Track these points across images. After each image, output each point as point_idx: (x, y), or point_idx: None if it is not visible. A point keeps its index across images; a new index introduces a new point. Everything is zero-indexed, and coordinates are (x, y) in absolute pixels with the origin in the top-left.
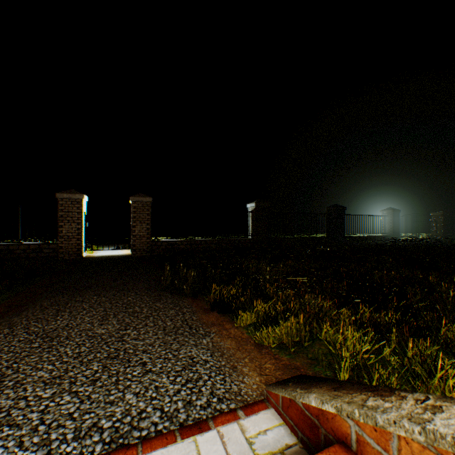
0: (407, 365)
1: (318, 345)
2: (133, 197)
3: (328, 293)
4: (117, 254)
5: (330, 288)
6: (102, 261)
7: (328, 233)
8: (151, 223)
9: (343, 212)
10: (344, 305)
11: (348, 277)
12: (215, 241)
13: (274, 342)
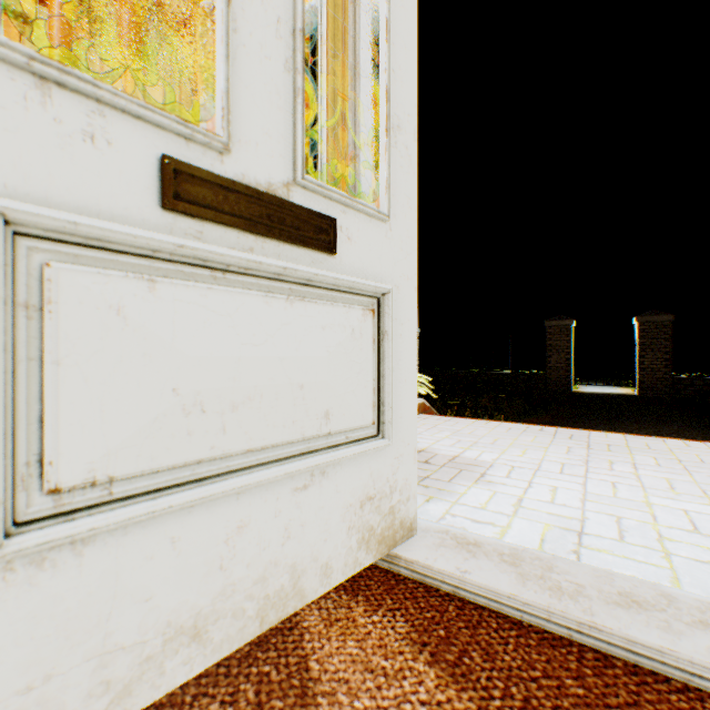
0: None
1: None
2: (638, 318)
3: None
4: (612, 392)
5: None
6: (601, 397)
7: None
8: (668, 352)
9: None
10: None
11: None
12: None
13: None
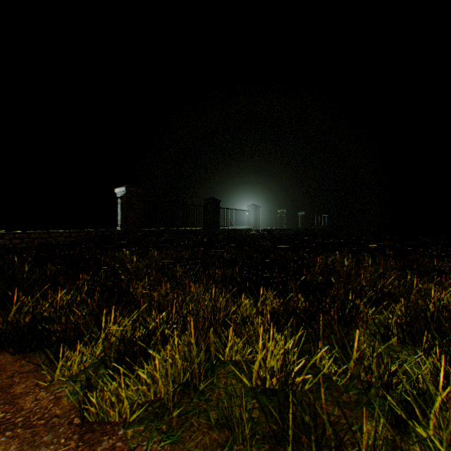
0: (357, 376)
1: (223, 380)
2: None
3: (218, 282)
4: None
5: (220, 276)
6: None
7: (205, 225)
8: None
9: (218, 205)
10: (241, 294)
11: (243, 258)
12: (65, 233)
13: (135, 402)
